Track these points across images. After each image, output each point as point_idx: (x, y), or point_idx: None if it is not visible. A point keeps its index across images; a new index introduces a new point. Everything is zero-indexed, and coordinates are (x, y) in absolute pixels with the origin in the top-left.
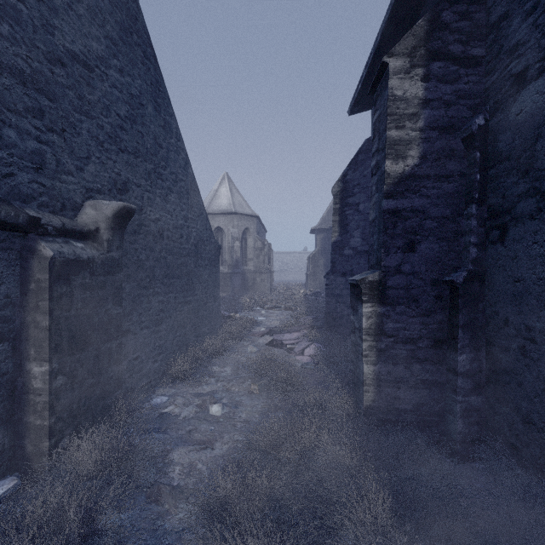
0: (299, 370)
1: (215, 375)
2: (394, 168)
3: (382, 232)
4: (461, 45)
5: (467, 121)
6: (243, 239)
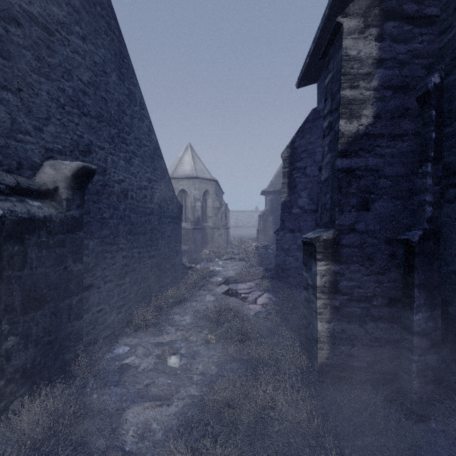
0: (252, 320)
1: (176, 324)
2: (348, 127)
3: (336, 190)
4: (416, 4)
5: (421, 80)
6: (203, 200)
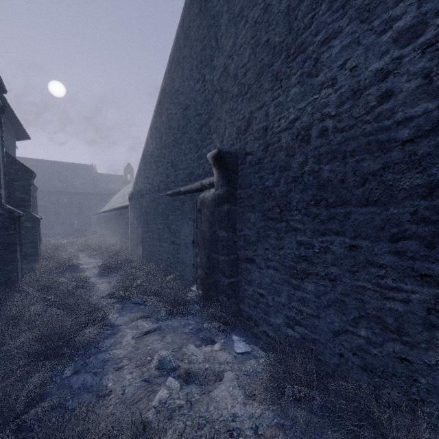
0: None
1: (269, 436)
2: None
3: None
4: None
5: None
6: None
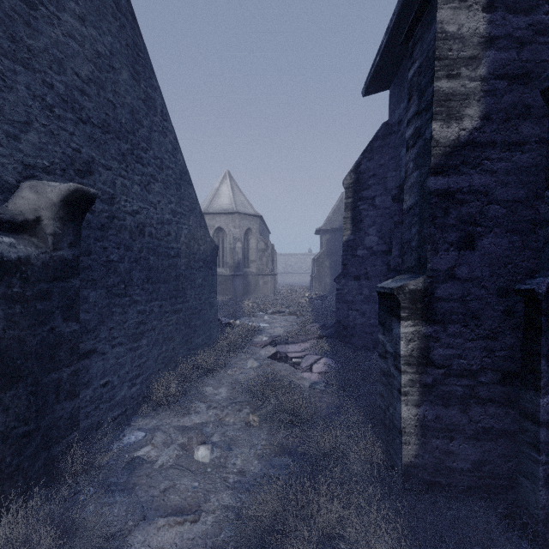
0: (308, 394)
1: (207, 400)
2: (445, 132)
3: (428, 221)
4: None
5: (548, 66)
6: (245, 240)
